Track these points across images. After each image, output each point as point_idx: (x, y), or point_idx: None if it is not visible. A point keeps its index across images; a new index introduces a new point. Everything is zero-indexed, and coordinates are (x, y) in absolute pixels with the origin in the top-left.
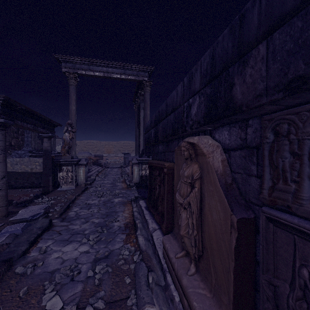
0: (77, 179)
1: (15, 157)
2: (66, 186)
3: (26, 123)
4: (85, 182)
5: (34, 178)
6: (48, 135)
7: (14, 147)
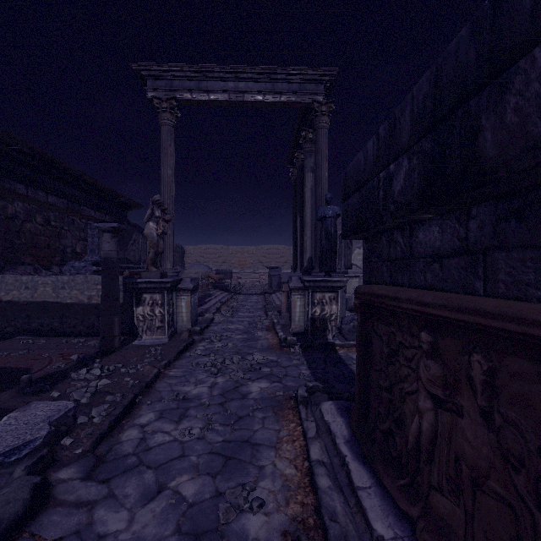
0: (175, 320)
1: (69, 274)
2: (151, 336)
3: (46, 193)
4: (190, 328)
5: (94, 315)
6: (111, 226)
7: (81, 255)
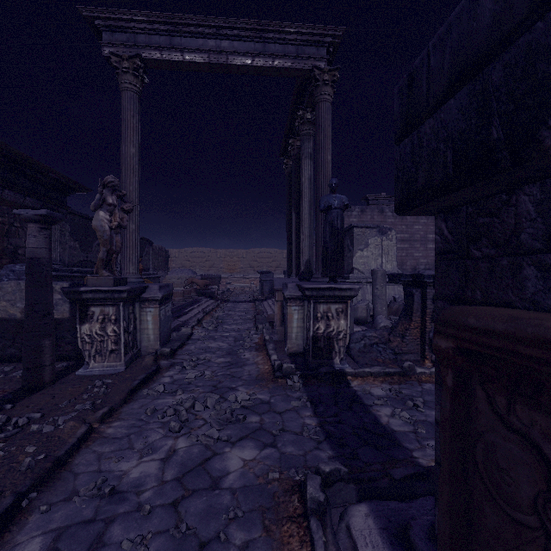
0: (139, 339)
1: (7, 280)
2: (101, 362)
3: None
4: (158, 350)
5: None
6: (37, 213)
7: None
